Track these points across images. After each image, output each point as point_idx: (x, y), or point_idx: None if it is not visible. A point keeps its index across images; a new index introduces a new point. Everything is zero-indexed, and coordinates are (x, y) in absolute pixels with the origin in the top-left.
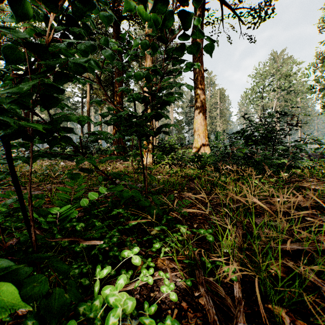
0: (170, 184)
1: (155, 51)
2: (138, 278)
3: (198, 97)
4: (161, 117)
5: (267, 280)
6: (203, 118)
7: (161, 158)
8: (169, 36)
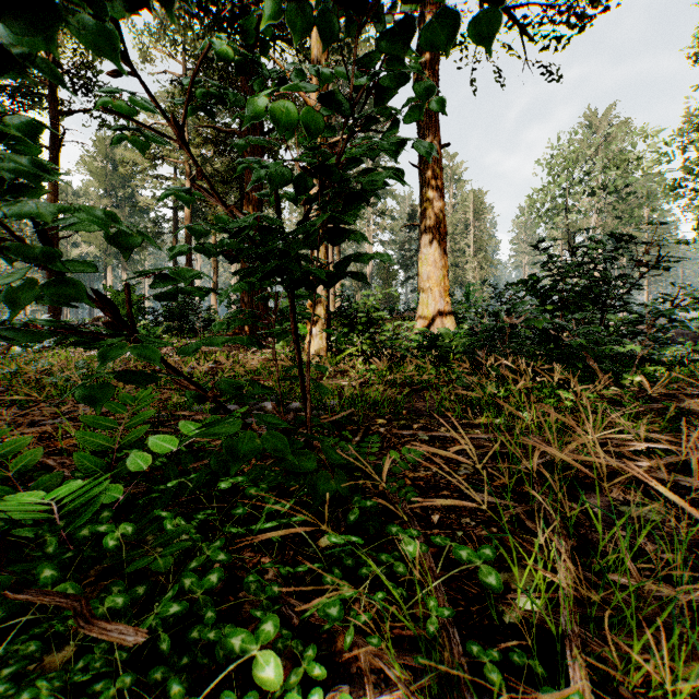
0: (369, 402)
1: (330, 42)
2: None
3: (429, 206)
4: (346, 233)
5: None
6: (441, 252)
7: (347, 341)
8: None
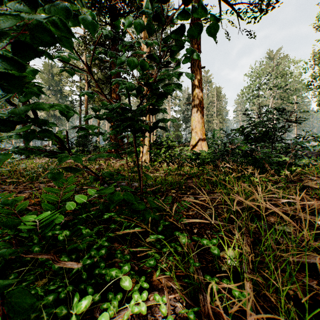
0: (168, 183)
1: (150, 33)
2: (129, 301)
3: (196, 95)
4: (157, 110)
5: (297, 318)
6: (201, 116)
7: (159, 156)
8: (166, 13)
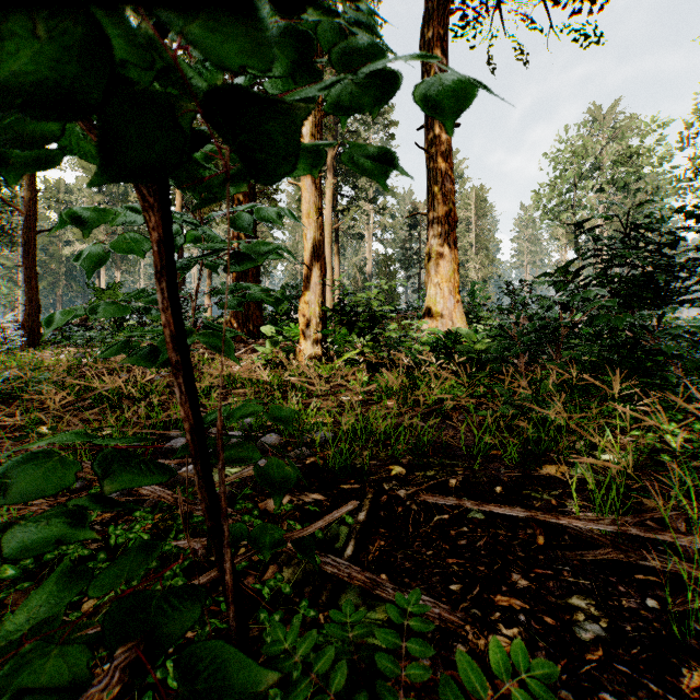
0: (375, 432)
1: None
2: None
3: (438, 193)
4: None
5: None
6: (450, 244)
7: (346, 343)
8: None
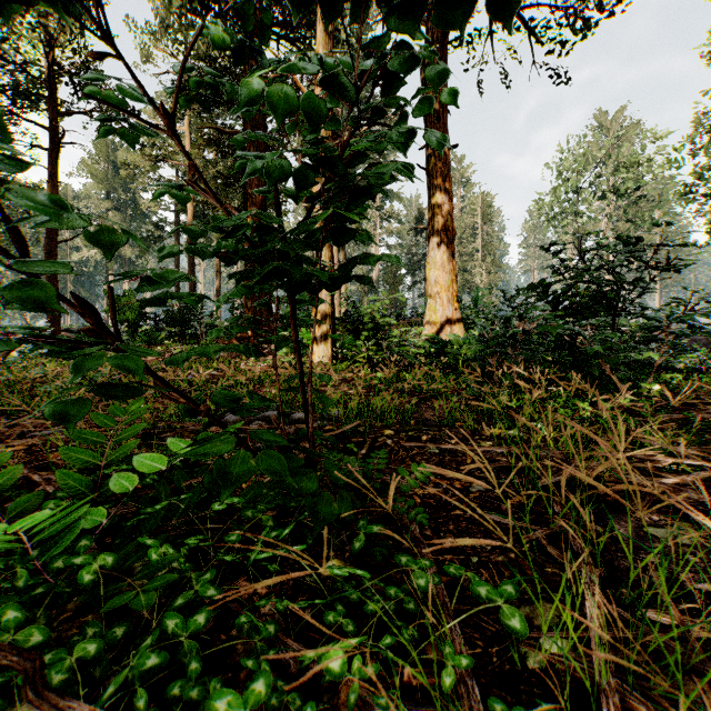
0: (375, 412)
1: (333, 18)
2: None
3: (437, 209)
4: (351, 233)
5: None
6: (449, 256)
7: (353, 348)
8: None
